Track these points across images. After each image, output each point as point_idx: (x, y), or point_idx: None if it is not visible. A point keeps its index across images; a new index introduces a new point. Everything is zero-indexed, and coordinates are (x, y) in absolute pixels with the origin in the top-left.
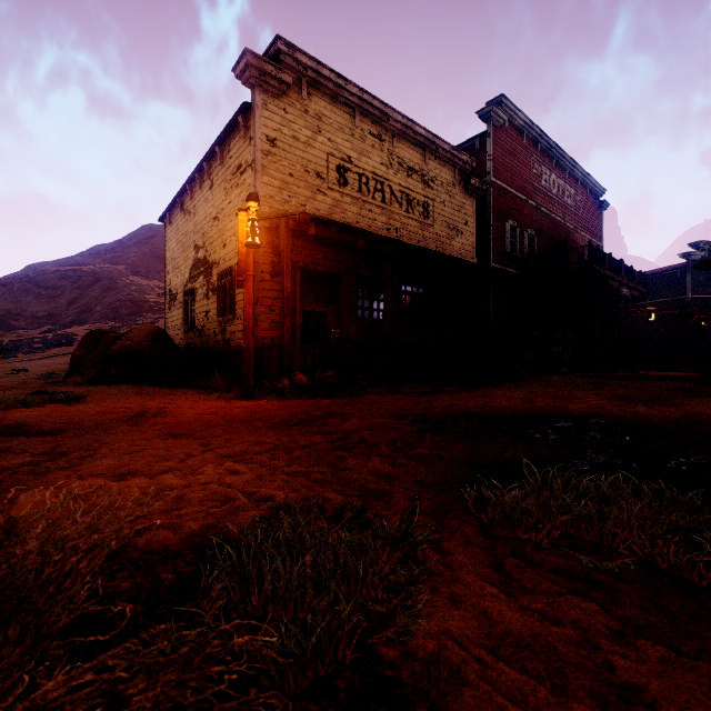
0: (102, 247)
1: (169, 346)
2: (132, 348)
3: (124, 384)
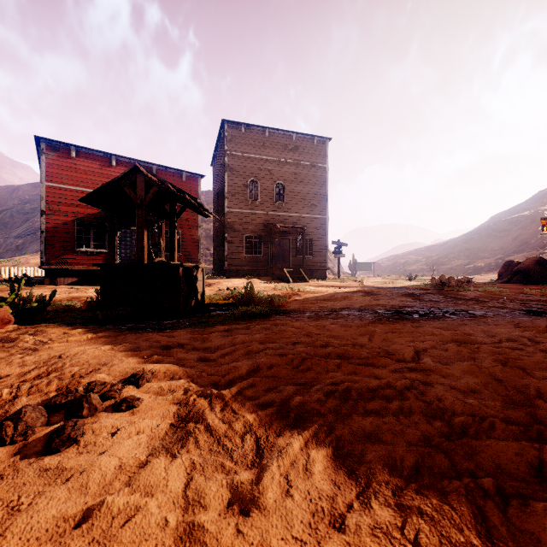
0: (541, 192)
1: (546, 266)
2: (523, 268)
3: (517, 284)
